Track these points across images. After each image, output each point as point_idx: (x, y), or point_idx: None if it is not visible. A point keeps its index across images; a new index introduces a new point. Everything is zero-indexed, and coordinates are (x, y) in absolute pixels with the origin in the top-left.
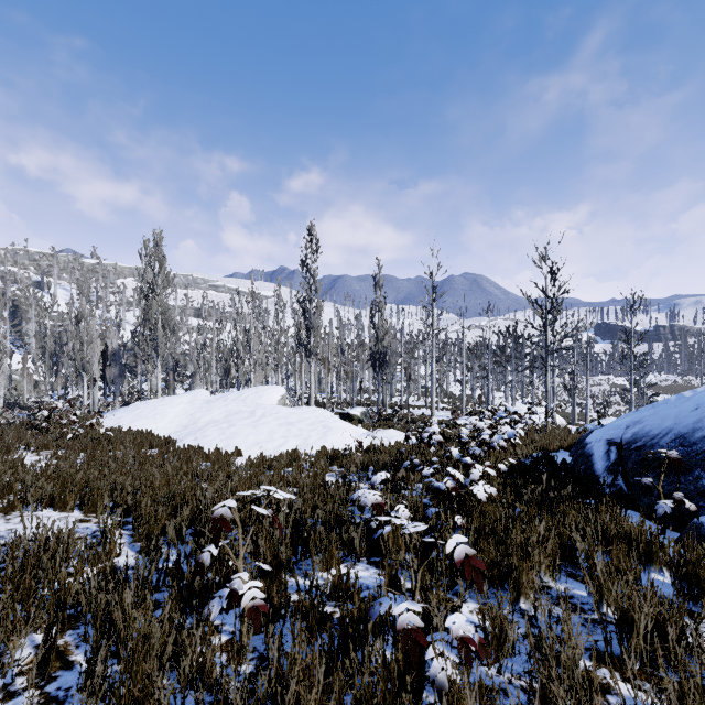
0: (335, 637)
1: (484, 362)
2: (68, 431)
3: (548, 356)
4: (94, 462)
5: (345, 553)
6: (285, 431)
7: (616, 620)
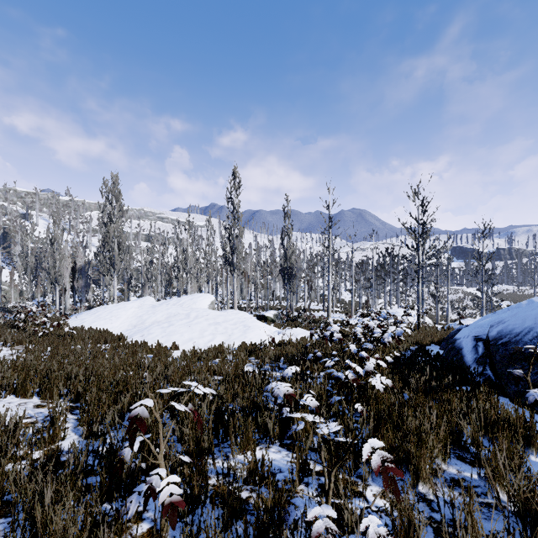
0: (250, 524)
1: (368, 276)
2: (39, 329)
3: (419, 270)
4: (56, 355)
5: (260, 436)
6: (214, 329)
7: (518, 512)
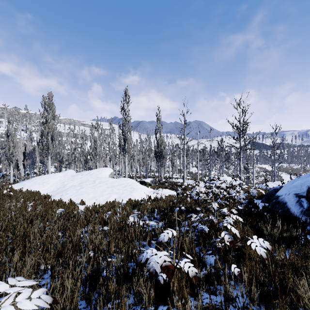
0: None
1: (205, 158)
2: None
3: (241, 152)
4: None
5: (135, 301)
6: (110, 190)
7: None
